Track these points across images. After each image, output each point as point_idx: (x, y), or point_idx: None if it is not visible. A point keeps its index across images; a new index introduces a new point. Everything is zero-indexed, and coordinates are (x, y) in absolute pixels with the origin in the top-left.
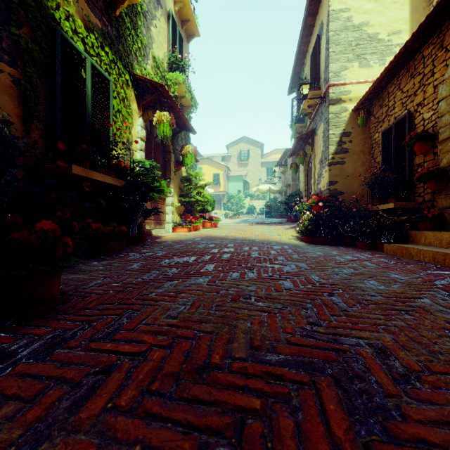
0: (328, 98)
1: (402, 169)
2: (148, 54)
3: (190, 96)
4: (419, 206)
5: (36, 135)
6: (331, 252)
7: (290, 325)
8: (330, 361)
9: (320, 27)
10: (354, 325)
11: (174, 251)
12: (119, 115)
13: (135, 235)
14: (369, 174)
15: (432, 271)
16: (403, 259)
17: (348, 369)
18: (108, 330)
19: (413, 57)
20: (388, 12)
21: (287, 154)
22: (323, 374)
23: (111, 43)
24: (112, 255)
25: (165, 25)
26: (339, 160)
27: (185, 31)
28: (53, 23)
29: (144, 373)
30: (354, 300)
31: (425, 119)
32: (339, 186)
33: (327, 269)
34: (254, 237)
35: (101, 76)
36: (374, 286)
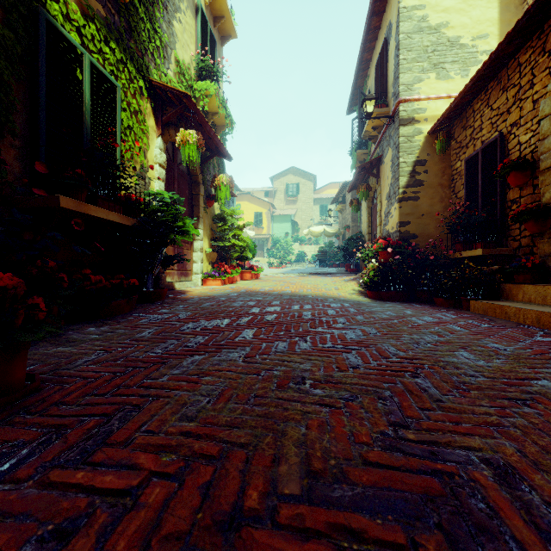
0: (398, 117)
1: (492, 206)
2: (170, 56)
3: (224, 112)
4: (514, 253)
5: (11, 154)
6: (404, 312)
7: (364, 428)
8: (434, 497)
9: (387, 29)
10: (455, 425)
11: (202, 311)
12: (130, 133)
13: (150, 290)
14: (449, 213)
15: (539, 337)
16: (497, 320)
17: (463, 512)
18: (86, 443)
19: (505, 65)
20: (472, 10)
21: (345, 188)
22: (427, 525)
23: (119, 38)
24: (118, 318)
25: (192, 21)
26: (411, 195)
27: (218, 30)
28: (35, 3)
29: (129, 536)
30: (447, 383)
31: (521, 143)
32: (412, 228)
33: (403, 336)
34: (306, 291)
35: (105, 79)
36: (470, 361)
